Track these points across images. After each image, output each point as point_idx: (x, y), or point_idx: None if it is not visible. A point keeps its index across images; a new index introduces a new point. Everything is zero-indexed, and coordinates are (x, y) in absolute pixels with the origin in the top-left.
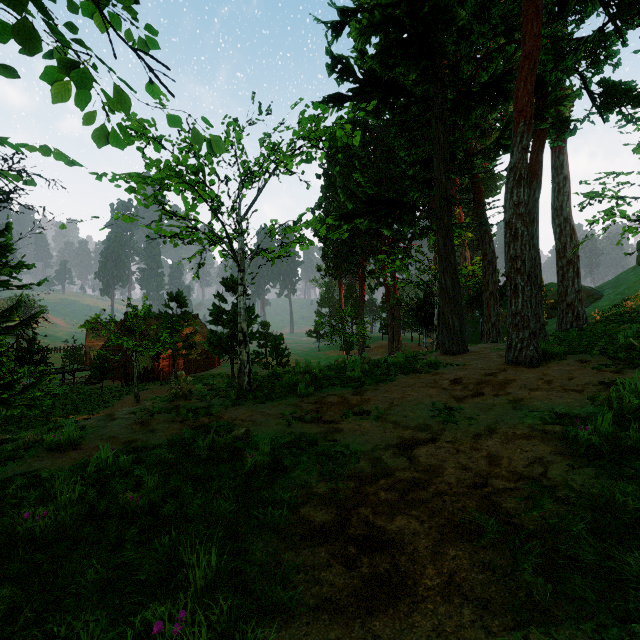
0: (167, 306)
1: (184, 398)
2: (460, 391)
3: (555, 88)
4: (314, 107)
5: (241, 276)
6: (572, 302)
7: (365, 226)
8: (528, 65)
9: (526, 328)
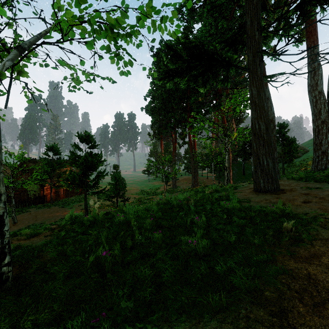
0: (46, 154)
1: None
2: None
3: None
4: None
5: None
6: (326, 150)
7: (184, 84)
8: None
9: None
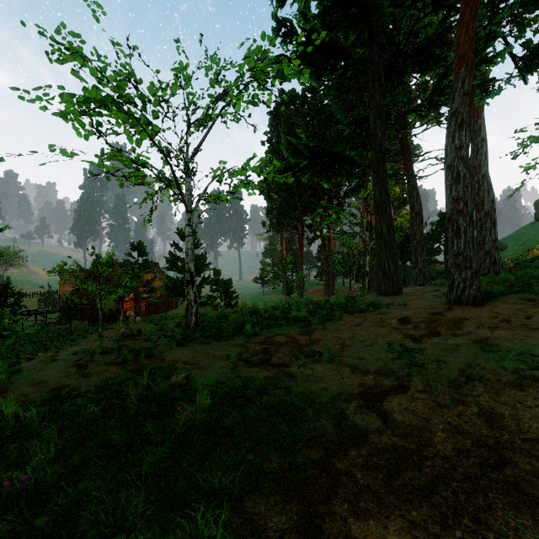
0: (129, 255)
1: (132, 338)
2: (413, 330)
3: (483, 49)
4: (261, 39)
5: (188, 217)
6: (489, 250)
7: (306, 179)
8: (470, 12)
9: (468, 268)
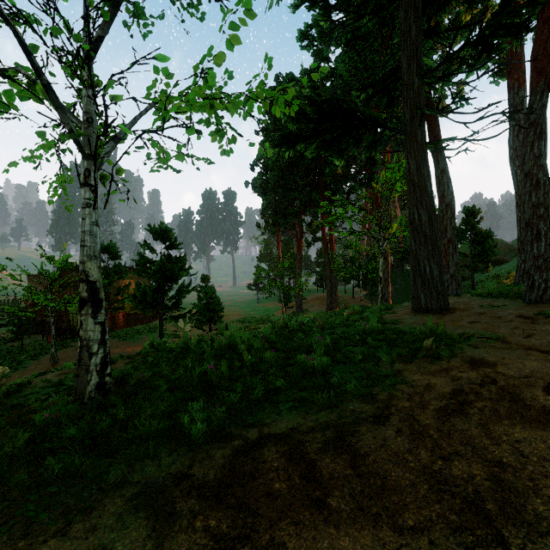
0: None
1: None
2: None
3: None
4: None
5: (86, 167)
6: None
7: (311, 154)
8: None
9: None
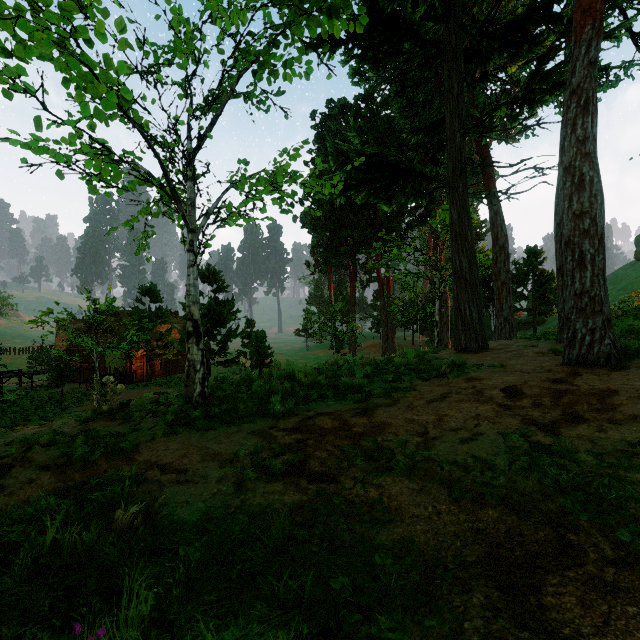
0: (139, 301)
1: (109, 416)
2: (534, 410)
3: None
4: None
5: (190, 239)
6: None
7: (361, 200)
8: None
9: (598, 313)
